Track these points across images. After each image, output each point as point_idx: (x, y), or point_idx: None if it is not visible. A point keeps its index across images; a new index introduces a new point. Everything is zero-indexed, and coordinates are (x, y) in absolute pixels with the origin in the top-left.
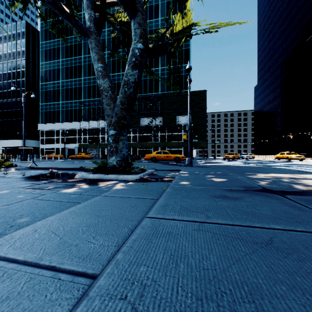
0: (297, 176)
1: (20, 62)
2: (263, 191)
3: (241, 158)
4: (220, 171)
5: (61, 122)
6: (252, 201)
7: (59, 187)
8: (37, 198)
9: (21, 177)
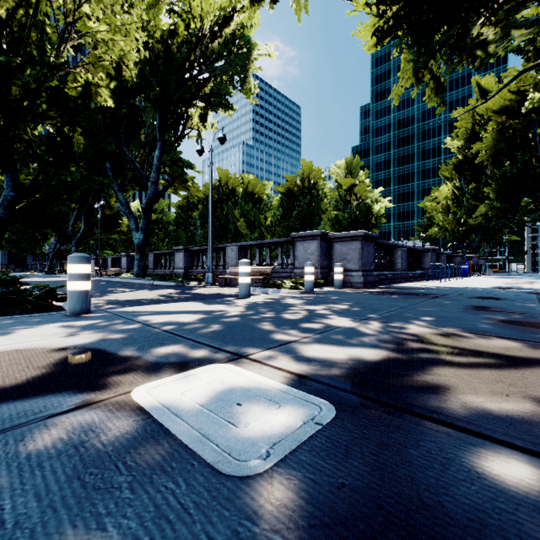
0: None
1: None
2: None
3: None
4: None
5: None
6: None
7: None
8: None
9: None
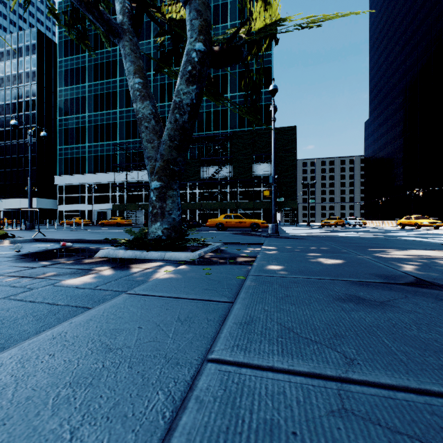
0: None
1: (29, 87)
2: (423, 287)
3: (346, 225)
4: (325, 246)
5: (87, 173)
6: (419, 311)
7: (63, 274)
8: (15, 296)
9: (12, 254)
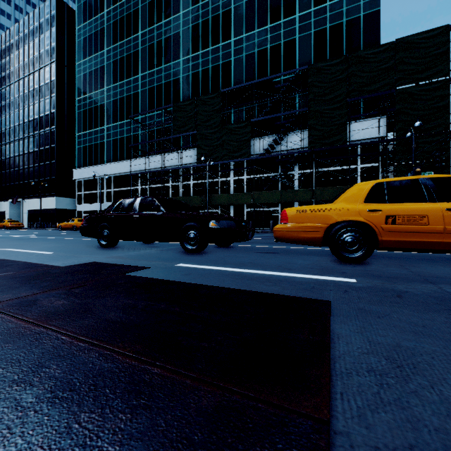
0: None
1: (49, 67)
2: None
3: None
4: None
5: (106, 163)
6: None
7: None
8: None
9: None
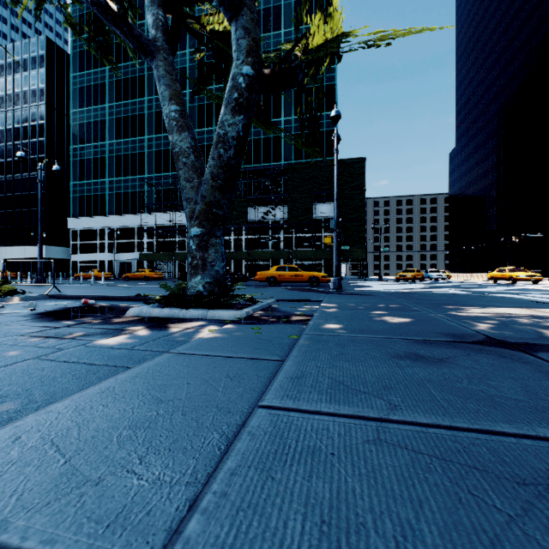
0: (543, 313)
1: (36, 108)
2: (490, 345)
3: (427, 279)
4: (395, 303)
5: (108, 215)
6: (476, 367)
7: (93, 334)
8: (46, 356)
9: (27, 313)
